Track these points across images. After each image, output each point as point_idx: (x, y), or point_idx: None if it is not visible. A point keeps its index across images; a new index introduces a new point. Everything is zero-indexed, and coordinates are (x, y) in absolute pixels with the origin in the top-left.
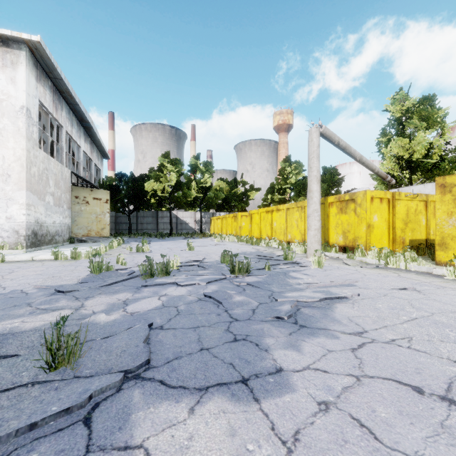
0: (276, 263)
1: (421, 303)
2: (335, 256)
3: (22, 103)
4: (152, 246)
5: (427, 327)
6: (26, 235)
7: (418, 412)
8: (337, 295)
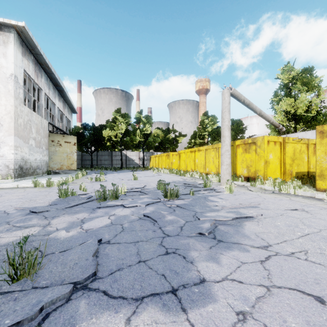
0: (198, 189)
1: (310, 221)
2: (242, 184)
3: (11, 72)
4: (107, 177)
5: (318, 241)
6: (14, 169)
7: (323, 322)
8: (245, 215)
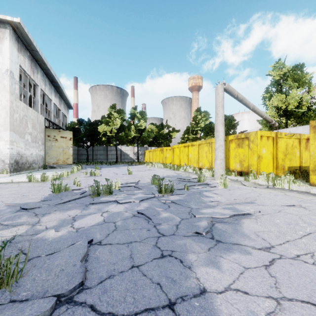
0: (192, 184)
1: (310, 218)
2: (235, 178)
3: (7, 67)
4: (102, 171)
5: None
6: (10, 163)
7: None
8: (243, 212)
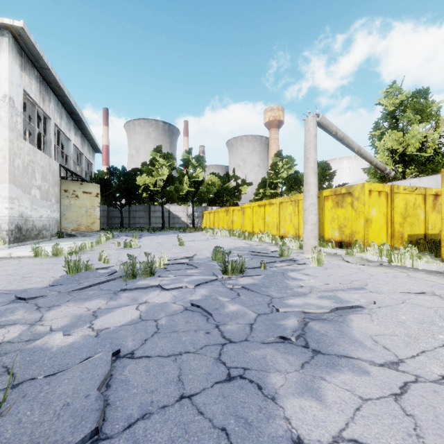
0: (272, 260)
1: None
2: (333, 252)
3: (4, 92)
4: (141, 241)
5: None
6: (9, 230)
7: None
8: (349, 303)
